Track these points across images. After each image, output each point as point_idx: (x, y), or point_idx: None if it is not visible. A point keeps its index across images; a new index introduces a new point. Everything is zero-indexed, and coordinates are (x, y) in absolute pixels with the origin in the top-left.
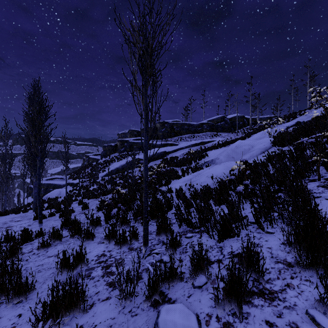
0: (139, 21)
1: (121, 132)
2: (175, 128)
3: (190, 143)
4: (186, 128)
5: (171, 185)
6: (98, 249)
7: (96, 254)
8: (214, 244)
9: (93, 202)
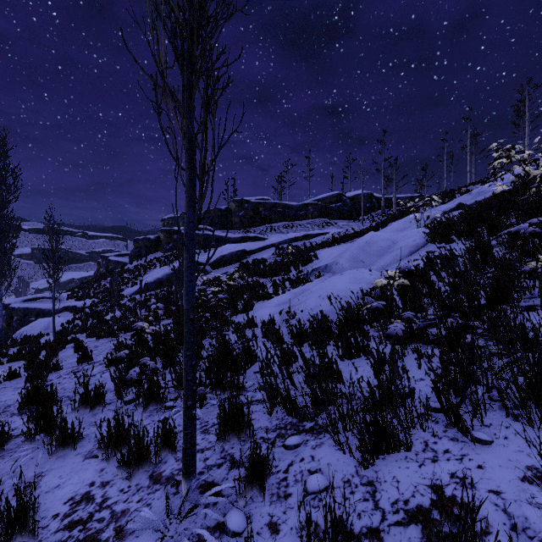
0: None
1: (168, 217)
2: (262, 211)
3: (286, 237)
4: (280, 211)
5: (255, 311)
6: (79, 478)
7: (69, 494)
8: (354, 472)
9: (104, 345)
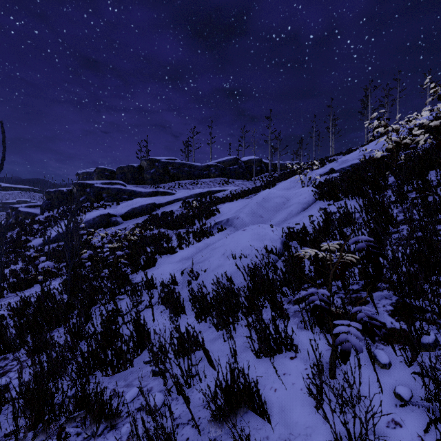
0: None
1: (83, 172)
2: (171, 169)
3: (192, 192)
4: (187, 170)
5: (157, 268)
6: None
7: None
8: None
9: None
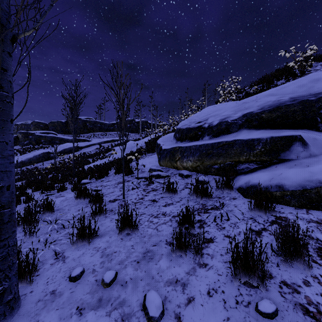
0: (72, 98)
1: (21, 123)
2: (88, 125)
3: (102, 140)
4: (99, 126)
5: (84, 167)
6: None
7: None
8: None
9: None
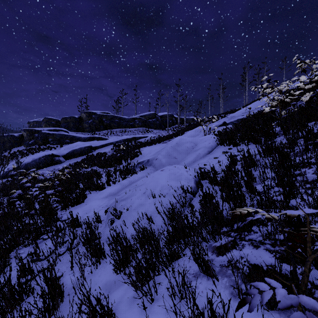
0: None
1: (33, 120)
2: (104, 120)
3: (121, 138)
4: (117, 121)
5: (85, 204)
6: None
7: None
8: None
9: None
